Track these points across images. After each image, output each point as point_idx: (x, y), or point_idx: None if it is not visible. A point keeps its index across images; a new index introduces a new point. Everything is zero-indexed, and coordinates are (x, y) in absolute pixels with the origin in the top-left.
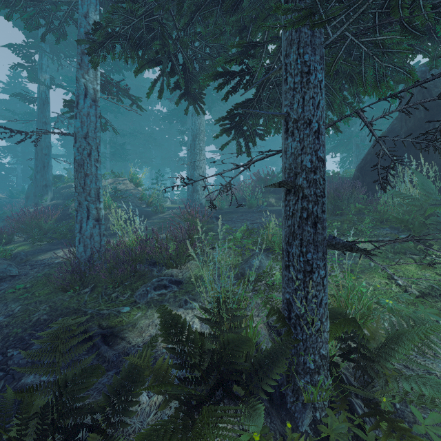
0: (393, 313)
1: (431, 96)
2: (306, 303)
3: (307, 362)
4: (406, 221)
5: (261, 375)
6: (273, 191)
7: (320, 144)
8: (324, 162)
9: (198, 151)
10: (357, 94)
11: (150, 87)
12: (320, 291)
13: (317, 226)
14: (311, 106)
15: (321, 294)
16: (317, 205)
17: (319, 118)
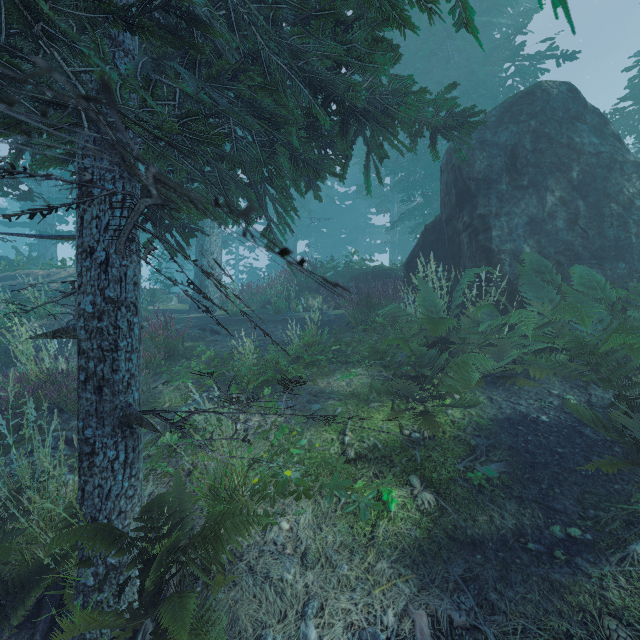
0: (281, 491)
1: (461, 177)
2: (83, 497)
3: (83, 576)
4: (385, 352)
5: (20, 598)
6: (315, 289)
7: (110, 280)
8: (120, 304)
9: (209, 228)
10: (287, 187)
11: (11, 159)
12: (107, 479)
13: (103, 391)
14: (95, 229)
15: (110, 483)
16: (104, 363)
17: (108, 245)
